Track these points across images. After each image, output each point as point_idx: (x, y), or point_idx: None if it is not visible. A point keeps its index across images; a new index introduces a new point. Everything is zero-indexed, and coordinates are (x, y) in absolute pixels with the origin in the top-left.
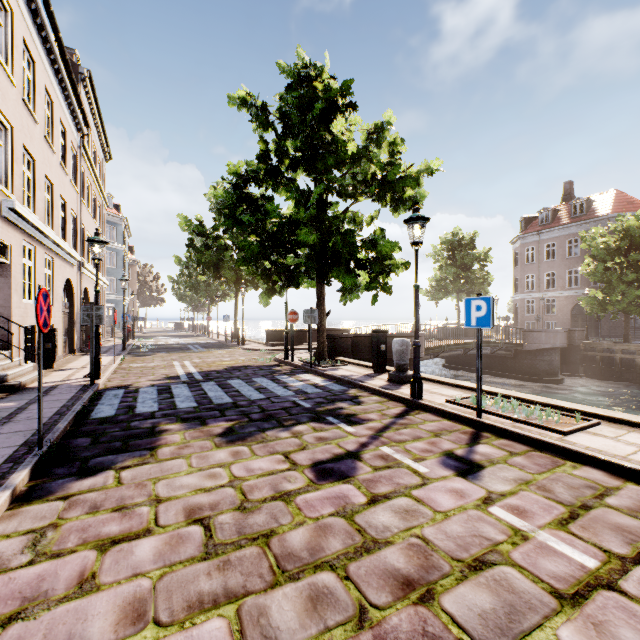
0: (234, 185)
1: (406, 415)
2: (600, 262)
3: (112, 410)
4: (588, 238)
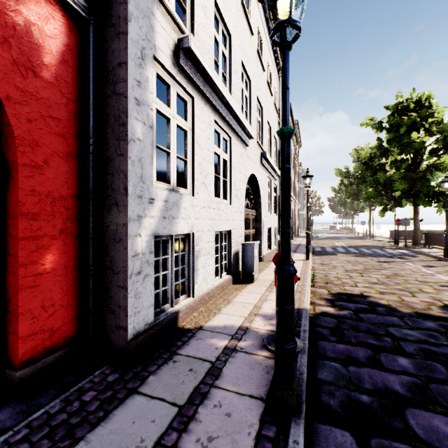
0: (363, 163)
1: (431, 261)
2: None
3: (320, 250)
4: None
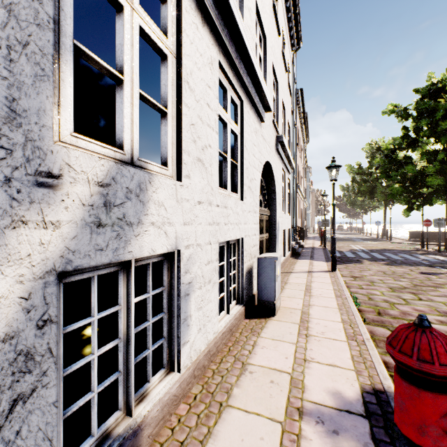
0: (385, 155)
1: None
2: None
3: (339, 255)
4: None
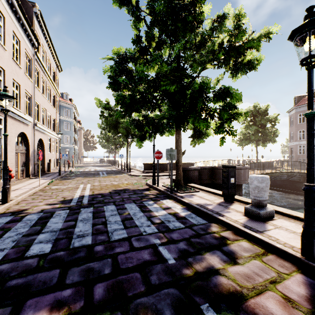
0: (116, 61)
1: None
2: None
3: None
4: None
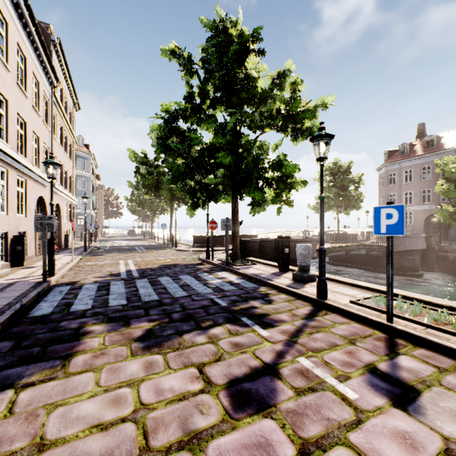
0: (166, 120)
1: (315, 316)
2: (452, 183)
3: (50, 308)
4: (442, 164)
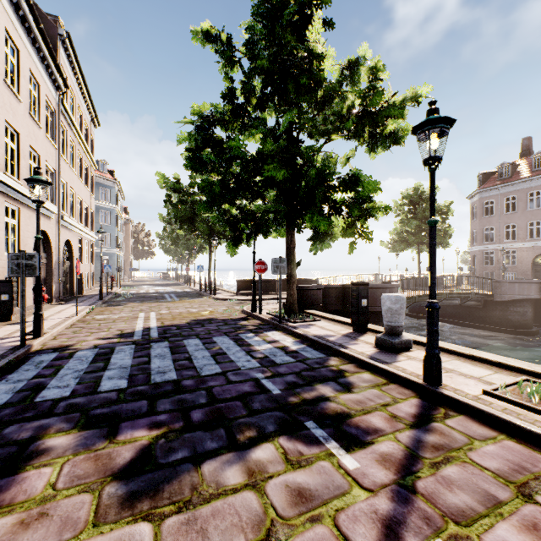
0: (198, 126)
1: (430, 420)
2: None
3: (8, 394)
4: None
